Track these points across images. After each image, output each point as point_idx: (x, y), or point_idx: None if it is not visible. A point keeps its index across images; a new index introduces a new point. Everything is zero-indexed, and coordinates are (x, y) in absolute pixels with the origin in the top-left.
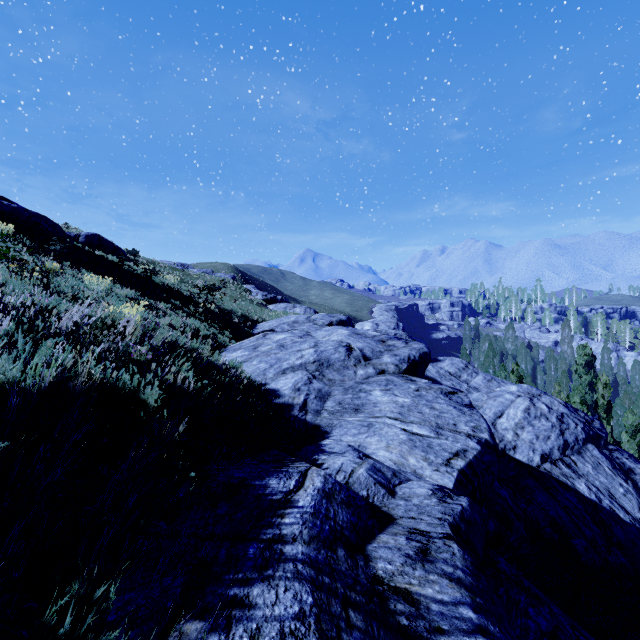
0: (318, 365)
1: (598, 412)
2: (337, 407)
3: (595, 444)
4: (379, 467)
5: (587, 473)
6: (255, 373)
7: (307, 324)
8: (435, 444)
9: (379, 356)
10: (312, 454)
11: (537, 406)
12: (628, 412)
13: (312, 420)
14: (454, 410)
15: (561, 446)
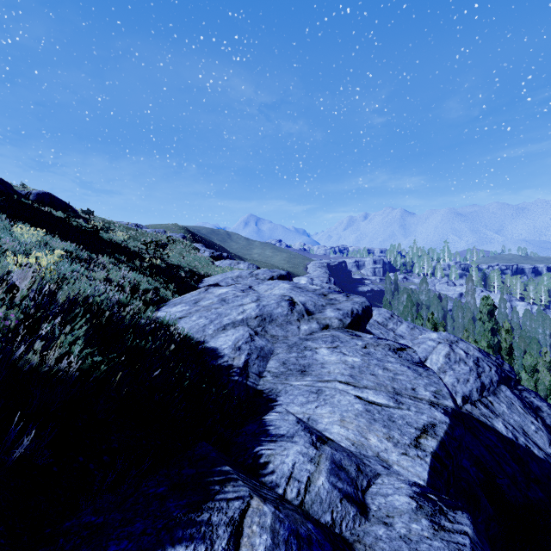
0: (260, 320)
1: (501, 354)
2: (281, 368)
3: (507, 385)
4: (339, 459)
5: (503, 412)
6: (194, 329)
7: (250, 278)
8: (397, 416)
9: (322, 310)
10: (253, 443)
11: (456, 352)
12: (527, 354)
13: (254, 385)
14: (409, 371)
15: (479, 388)
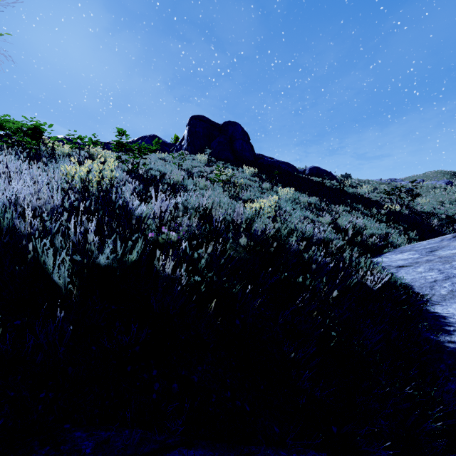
0: None
1: None
2: None
3: None
4: None
5: None
6: (415, 283)
7: None
8: None
9: None
10: None
11: None
12: None
13: None
14: None
15: None
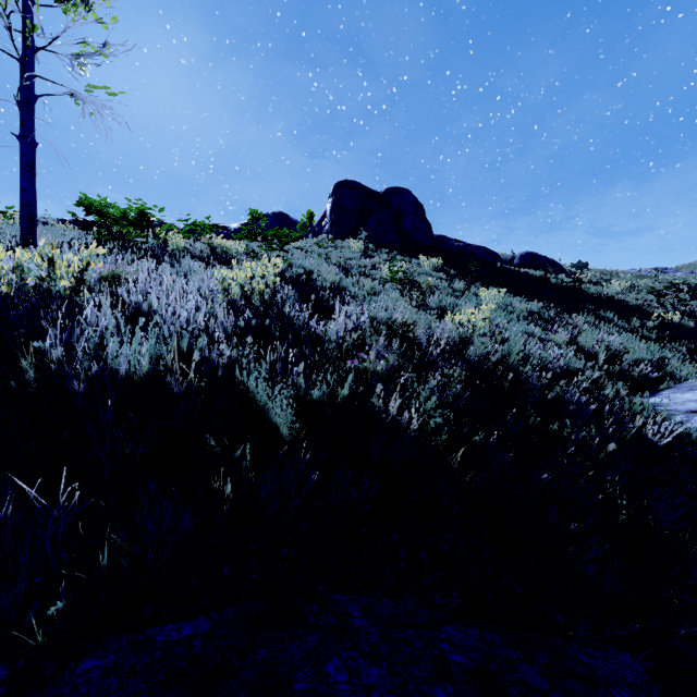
0: None
1: None
2: None
3: None
4: None
5: None
6: None
7: None
8: None
9: None
10: None
11: None
12: None
13: None
14: None
15: None
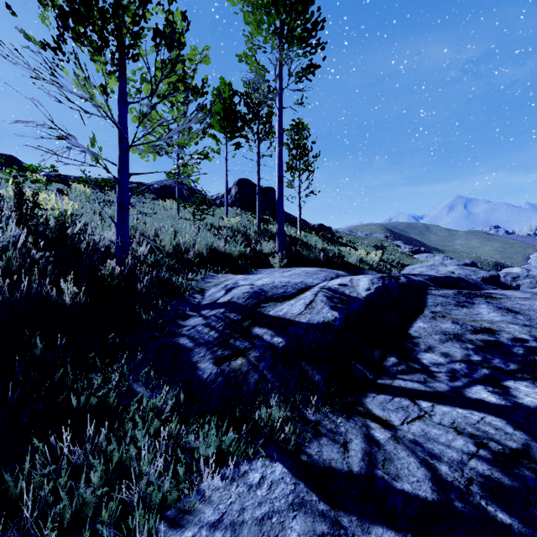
0: None
1: None
2: None
3: None
4: None
5: None
6: None
7: (440, 266)
8: None
9: None
10: None
11: None
12: None
13: None
14: None
15: None
